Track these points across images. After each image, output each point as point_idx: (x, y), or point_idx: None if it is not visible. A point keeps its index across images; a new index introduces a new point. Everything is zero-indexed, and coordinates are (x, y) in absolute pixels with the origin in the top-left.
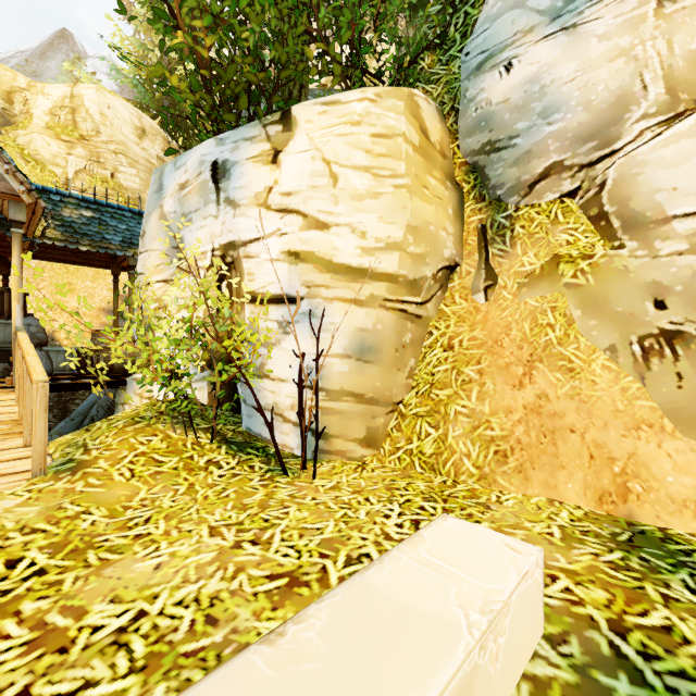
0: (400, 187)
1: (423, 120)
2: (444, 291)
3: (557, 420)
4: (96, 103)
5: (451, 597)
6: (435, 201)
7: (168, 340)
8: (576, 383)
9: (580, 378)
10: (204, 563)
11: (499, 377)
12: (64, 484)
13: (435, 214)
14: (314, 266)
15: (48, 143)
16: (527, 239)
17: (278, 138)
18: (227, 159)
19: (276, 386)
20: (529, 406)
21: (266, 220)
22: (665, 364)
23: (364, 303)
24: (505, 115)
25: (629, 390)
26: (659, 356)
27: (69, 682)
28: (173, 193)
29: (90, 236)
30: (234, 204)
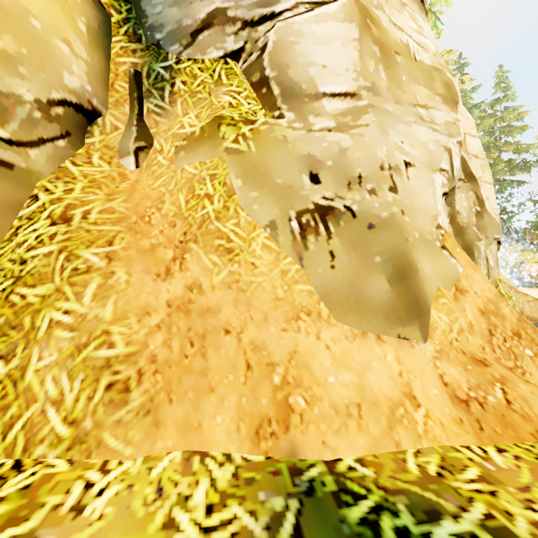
0: None
1: None
2: (74, 145)
3: (210, 318)
4: None
5: None
6: None
7: None
8: (235, 267)
9: (239, 261)
10: None
11: (139, 264)
12: None
13: (45, 7)
14: None
15: None
16: (189, 98)
17: None
18: None
19: None
20: (175, 302)
21: None
22: (320, 242)
23: None
24: None
25: (288, 273)
26: (315, 233)
27: None
28: None
29: None
30: None
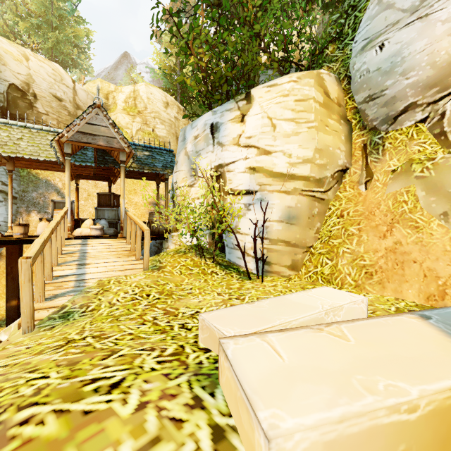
0: (311, 128)
1: (326, 87)
2: (339, 184)
3: (405, 256)
4: (145, 93)
5: (318, 302)
6: (333, 133)
7: (194, 213)
8: (420, 235)
9: (422, 232)
10: (217, 302)
11: (371, 232)
12: (156, 274)
13: (333, 141)
14: (263, 174)
15: (124, 117)
16: (393, 151)
17: (244, 108)
18: (218, 121)
19: (243, 237)
20: (388, 248)
21: (238, 152)
22: None
23: (290, 193)
24: (378, 77)
25: None
26: None
27: (180, 322)
28: (191, 141)
29: (148, 165)
30: (221, 145)
